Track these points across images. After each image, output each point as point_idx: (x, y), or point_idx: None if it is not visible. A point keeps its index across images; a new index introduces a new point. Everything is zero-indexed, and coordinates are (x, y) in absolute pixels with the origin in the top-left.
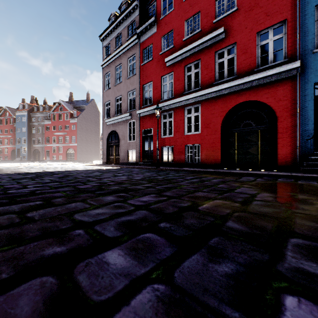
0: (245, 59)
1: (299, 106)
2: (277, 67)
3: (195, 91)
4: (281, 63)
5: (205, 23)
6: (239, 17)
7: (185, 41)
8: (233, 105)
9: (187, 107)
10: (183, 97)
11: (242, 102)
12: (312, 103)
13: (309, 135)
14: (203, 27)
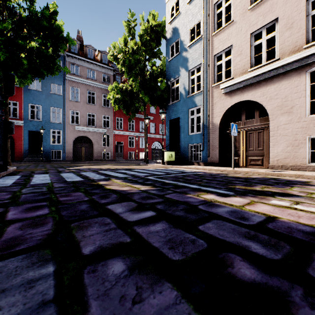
0: None
1: (24, 137)
2: (14, 120)
3: None
4: (17, 118)
5: None
6: None
7: None
8: None
9: None
10: None
11: None
12: (28, 137)
13: (27, 149)
14: None
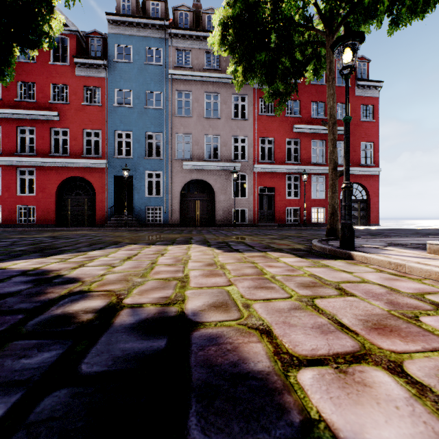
0: (75, 145)
1: (108, 187)
2: (95, 160)
3: (30, 155)
4: (98, 157)
5: (41, 98)
6: (71, 110)
7: (18, 102)
8: (66, 177)
9: (20, 168)
10: (14, 158)
11: (74, 176)
12: (113, 186)
13: (112, 205)
14: (39, 100)
